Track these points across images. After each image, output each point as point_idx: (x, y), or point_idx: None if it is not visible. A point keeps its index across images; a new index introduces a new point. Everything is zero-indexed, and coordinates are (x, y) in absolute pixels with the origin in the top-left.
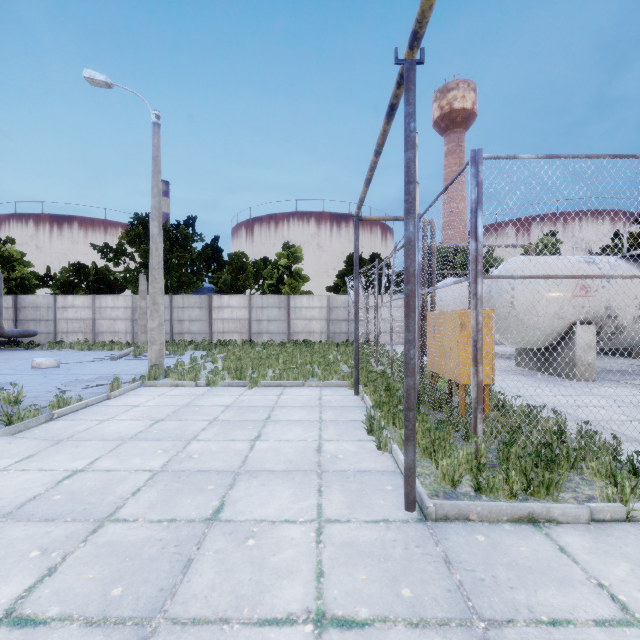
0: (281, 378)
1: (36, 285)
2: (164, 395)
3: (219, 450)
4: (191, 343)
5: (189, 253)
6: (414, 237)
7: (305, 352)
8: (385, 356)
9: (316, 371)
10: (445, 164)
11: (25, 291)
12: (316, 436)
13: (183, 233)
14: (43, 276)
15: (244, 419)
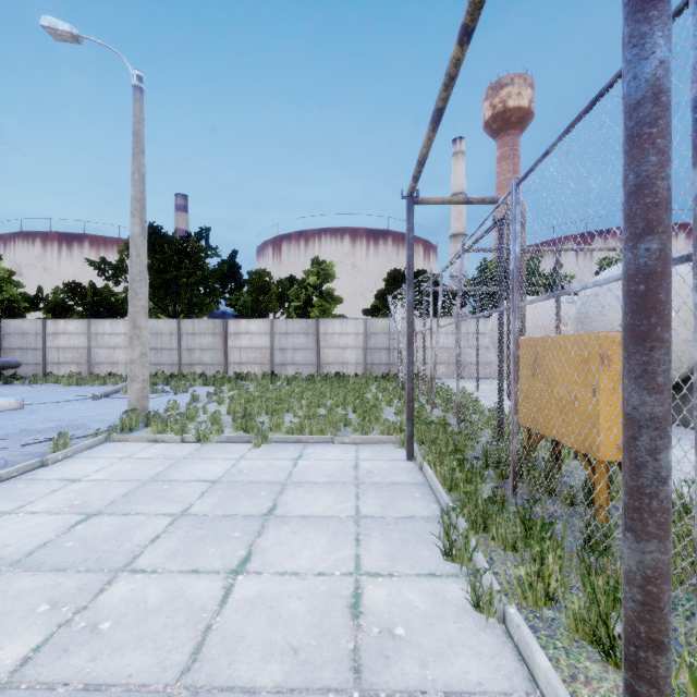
0: (301, 430)
1: (26, 308)
2: (129, 458)
3: (159, 605)
4: (201, 376)
5: (201, 270)
6: (670, 79)
7: (337, 389)
8: (440, 396)
9: (350, 418)
10: (498, 171)
11: (13, 315)
12: (350, 561)
13: (194, 246)
14: (32, 297)
15: (231, 513)
